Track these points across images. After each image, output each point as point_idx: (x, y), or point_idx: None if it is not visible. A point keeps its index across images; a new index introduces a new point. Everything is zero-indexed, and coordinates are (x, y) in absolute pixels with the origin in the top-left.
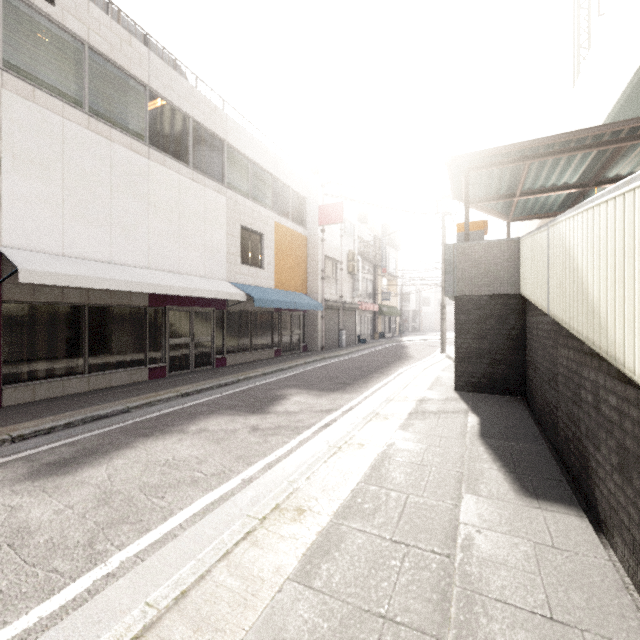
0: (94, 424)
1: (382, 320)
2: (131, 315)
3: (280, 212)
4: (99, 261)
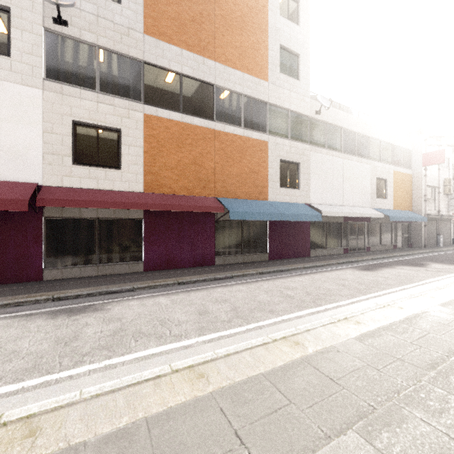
0: (352, 263)
1: None
2: (337, 226)
3: (395, 164)
4: (329, 205)
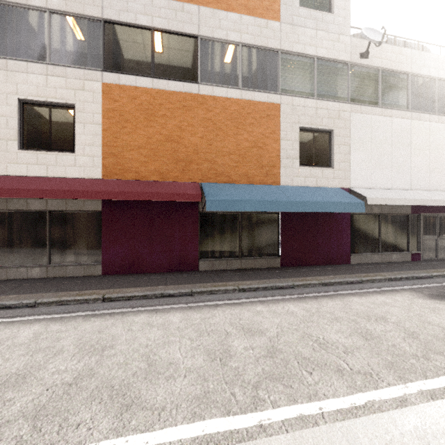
0: (420, 281)
1: None
2: (399, 219)
3: None
4: (386, 189)
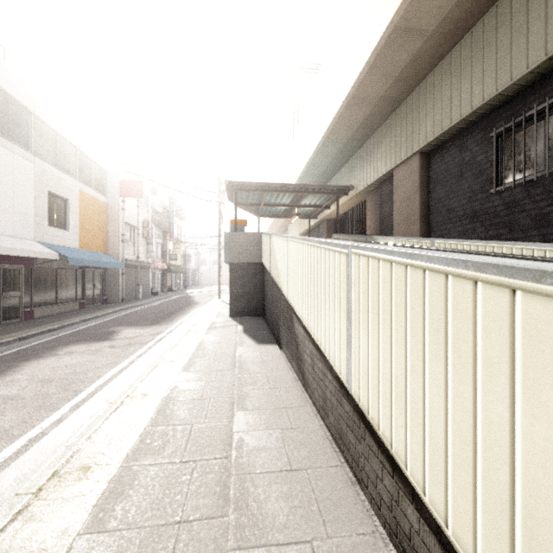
0: None
1: (170, 276)
2: None
3: (83, 181)
4: None
